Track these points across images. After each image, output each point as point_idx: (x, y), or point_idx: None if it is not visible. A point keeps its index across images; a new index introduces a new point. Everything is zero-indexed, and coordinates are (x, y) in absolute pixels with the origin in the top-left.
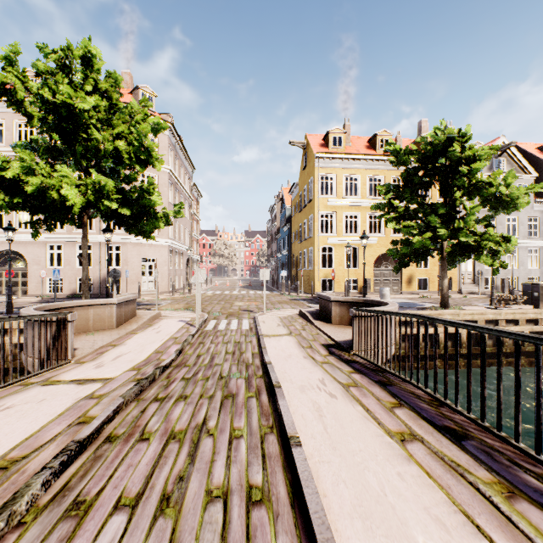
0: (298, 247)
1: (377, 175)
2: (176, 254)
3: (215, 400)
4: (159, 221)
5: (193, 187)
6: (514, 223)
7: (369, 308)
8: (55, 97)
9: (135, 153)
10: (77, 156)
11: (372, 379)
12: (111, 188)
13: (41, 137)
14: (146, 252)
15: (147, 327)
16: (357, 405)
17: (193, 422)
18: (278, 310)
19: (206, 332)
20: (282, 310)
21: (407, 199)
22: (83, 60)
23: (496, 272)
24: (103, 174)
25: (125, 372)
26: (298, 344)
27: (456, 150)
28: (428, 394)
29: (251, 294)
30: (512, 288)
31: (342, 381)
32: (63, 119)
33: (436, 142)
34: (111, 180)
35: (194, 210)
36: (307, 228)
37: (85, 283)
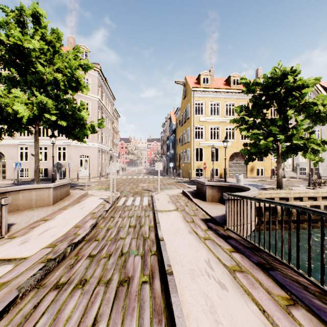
0: (180, 148)
1: (231, 102)
2: (102, 153)
3: (111, 287)
4: (87, 130)
5: (114, 111)
6: (318, 133)
7: (238, 193)
8: (9, 40)
9: (68, 82)
10: (28, 84)
11: (252, 261)
12: (50, 105)
13: (4, 71)
14: (83, 151)
15: (75, 203)
16: (250, 301)
17: (82, 325)
18: (168, 189)
19: (117, 207)
20: (171, 189)
21: (254, 116)
22: (33, 18)
23: (316, 165)
24: (50, 98)
25: (41, 250)
26: (183, 218)
27: (290, 81)
28: (313, 284)
29: (150, 178)
30: (318, 174)
31: (226, 263)
32: (17, 57)
33: (275, 76)
34: (56, 103)
35: (115, 125)
36: (186, 136)
37: (36, 172)
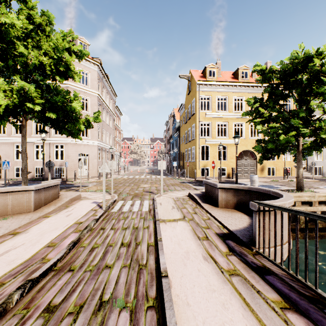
0: (184, 146)
1: (240, 96)
2: (103, 151)
3: None
4: (80, 124)
5: (115, 108)
6: None
7: (271, 201)
8: None
9: (55, 66)
10: (10, 69)
11: None
12: (32, 92)
13: None
14: (81, 149)
15: (63, 209)
16: None
17: None
18: (172, 191)
19: (111, 214)
20: (175, 191)
21: (269, 108)
22: None
23: None
24: (41, 90)
25: None
26: (193, 233)
27: (316, 64)
28: None
29: (153, 178)
30: None
31: None
32: None
33: (296, 61)
34: (48, 95)
35: (117, 123)
36: (191, 133)
37: (24, 172)
